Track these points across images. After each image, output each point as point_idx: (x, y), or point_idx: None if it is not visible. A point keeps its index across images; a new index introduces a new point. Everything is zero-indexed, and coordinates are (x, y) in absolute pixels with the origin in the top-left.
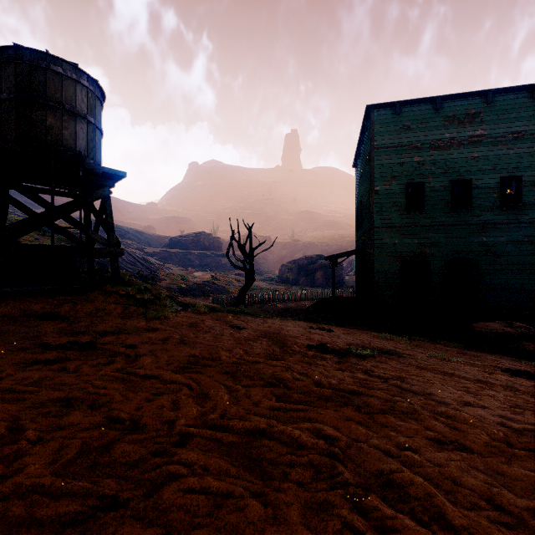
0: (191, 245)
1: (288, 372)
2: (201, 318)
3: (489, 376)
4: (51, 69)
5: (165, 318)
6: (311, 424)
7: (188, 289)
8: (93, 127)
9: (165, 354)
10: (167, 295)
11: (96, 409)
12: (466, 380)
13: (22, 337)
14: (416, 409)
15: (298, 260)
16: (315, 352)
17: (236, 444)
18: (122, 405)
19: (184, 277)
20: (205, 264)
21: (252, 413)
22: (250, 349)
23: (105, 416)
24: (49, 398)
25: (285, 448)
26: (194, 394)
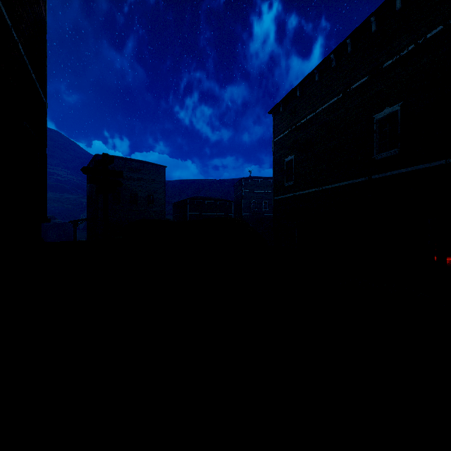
0: None
1: None
2: None
3: None
4: None
5: None
6: None
7: None
8: None
9: None
10: None
11: None
12: None
13: None
14: None
15: None
16: None
17: None
18: None
19: None
20: None
21: None
22: None
23: None
24: None
25: None
26: None
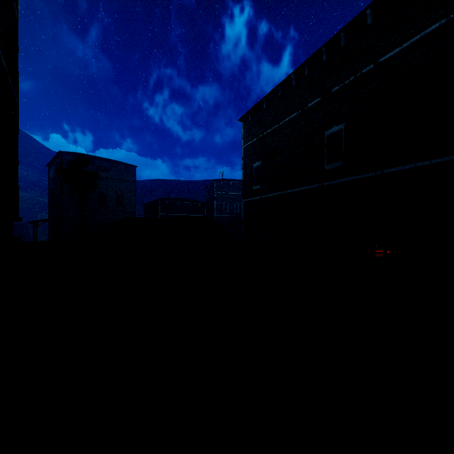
0: None
1: None
2: None
3: None
4: None
5: None
6: None
7: None
8: None
9: None
10: None
11: None
12: None
13: None
14: None
15: None
16: None
17: None
18: None
19: None
20: None
21: None
22: None
23: None
24: None
25: None
26: None
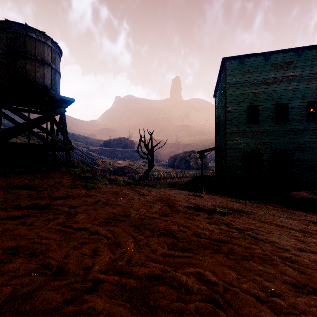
0: (116, 145)
1: (176, 225)
2: (120, 189)
3: (307, 227)
4: (28, 35)
5: (97, 188)
6: (194, 269)
7: (114, 171)
8: (54, 71)
9: (94, 212)
10: (100, 174)
11: (35, 256)
12: (293, 230)
13: (4, 200)
14: (268, 254)
15: (180, 154)
16: (192, 210)
17: (137, 289)
18: (54, 253)
19: (112, 164)
20: (124, 156)
21: (150, 259)
22: (150, 208)
23: (39, 263)
24: (3, 247)
25: (175, 293)
26: (109, 243)
